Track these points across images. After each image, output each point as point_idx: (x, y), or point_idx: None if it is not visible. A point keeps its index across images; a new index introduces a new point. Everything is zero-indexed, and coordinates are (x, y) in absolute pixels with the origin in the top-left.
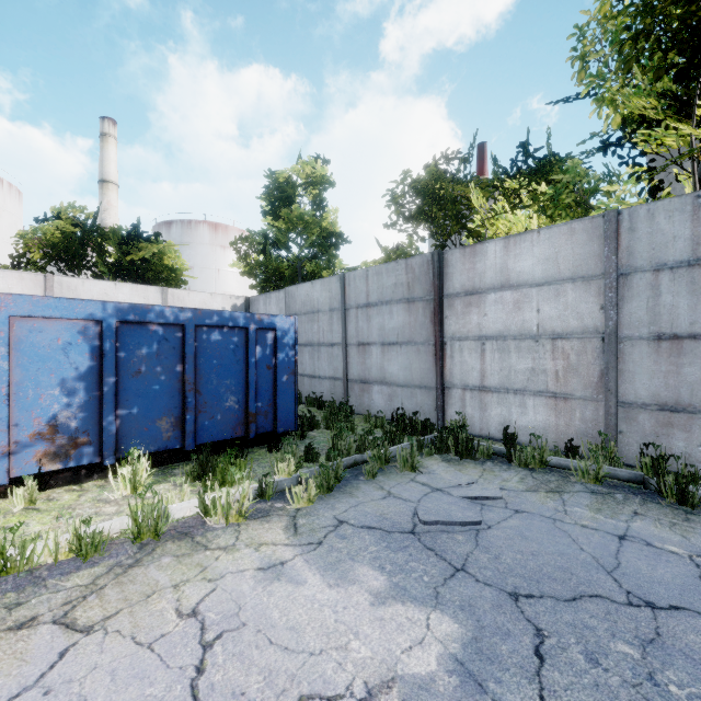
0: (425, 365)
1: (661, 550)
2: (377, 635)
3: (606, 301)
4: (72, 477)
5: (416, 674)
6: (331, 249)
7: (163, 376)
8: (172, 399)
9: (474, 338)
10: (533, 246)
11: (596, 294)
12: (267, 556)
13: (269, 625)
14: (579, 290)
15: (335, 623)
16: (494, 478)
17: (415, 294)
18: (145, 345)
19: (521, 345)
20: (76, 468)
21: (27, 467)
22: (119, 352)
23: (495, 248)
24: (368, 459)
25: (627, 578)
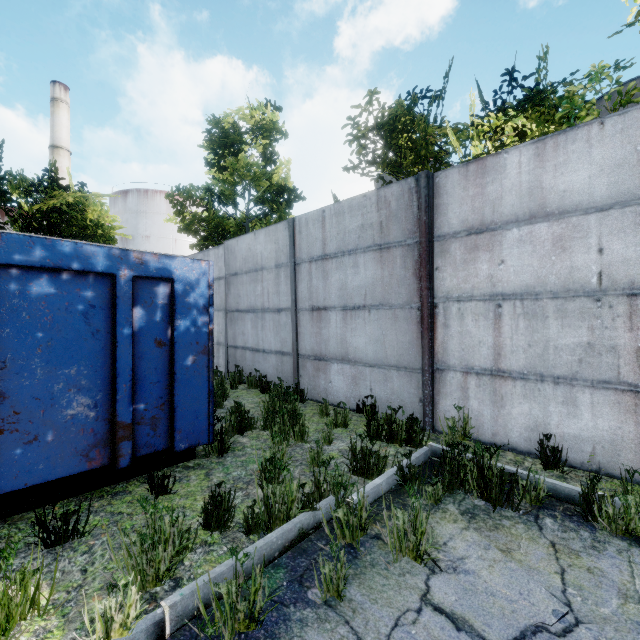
0: (405, 337)
1: None
2: None
3: None
4: None
5: None
6: (282, 205)
7: None
8: None
9: (483, 298)
10: (592, 147)
11: None
12: None
13: None
14: None
15: None
16: (595, 583)
17: (391, 237)
18: None
19: (568, 307)
20: None
21: None
22: None
23: (519, 158)
24: (326, 530)
25: None
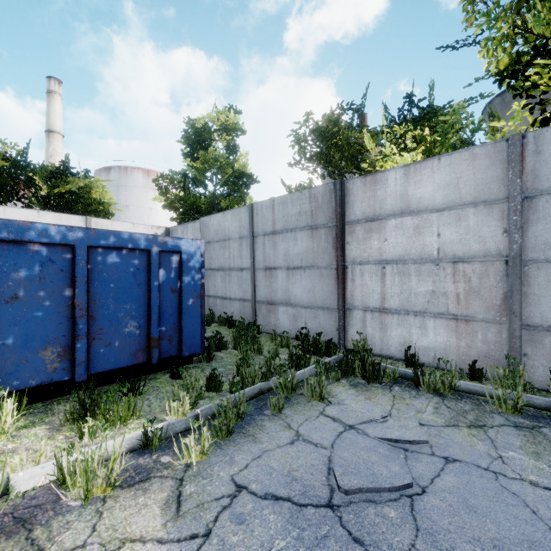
0: (327, 287)
1: None
2: None
3: (510, 224)
4: None
5: None
6: (242, 187)
7: (48, 301)
8: (59, 326)
9: (375, 263)
10: (434, 173)
11: (499, 217)
12: None
13: None
14: (481, 214)
15: None
16: (407, 408)
17: (318, 221)
18: (23, 267)
19: (422, 269)
20: None
21: None
22: None
23: (395, 175)
24: (274, 388)
25: None
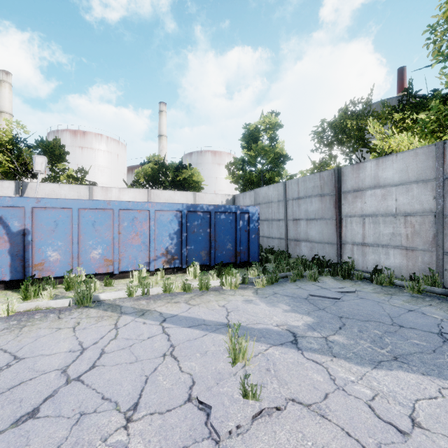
0: (330, 231)
1: (427, 315)
2: (283, 317)
3: (436, 194)
4: (172, 271)
5: (293, 325)
6: (280, 164)
7: (202, 233)
8: (206, 243)
9: (359, 216)
10: (393, 163)
11: (430, 190)
12: (246, 298)
13: (247, 311)
14: (421, 188)
15: (269, 313)
16: (358, 287)
17: (325, 191)
18: (196, 220)
19: (386, 220)
20: (173, 268)
21: (159, 265)
22: (187, 223)
23: (371, 165)
24: (292, 274)
25: (398, 320)
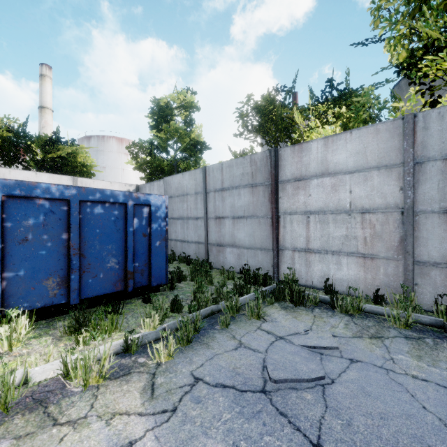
0: (264, 233)
1: None
2: None
3: (405, 184)
4: None
5: None
6: (197, 152)
7: (50, 243)
8: (58, 262)
9: (301, 213)
10: (347, 143)
11: (396, 178)
12: (116, 434)
13: None
14: (383, 176)
15: None
16: (324, 324)
17: (257, 180)
18: (31, 216)
19: (337, 218)
20: None
21: None
22: (6, 222)
23: (317, 145)
24: (222, 309)
25: None
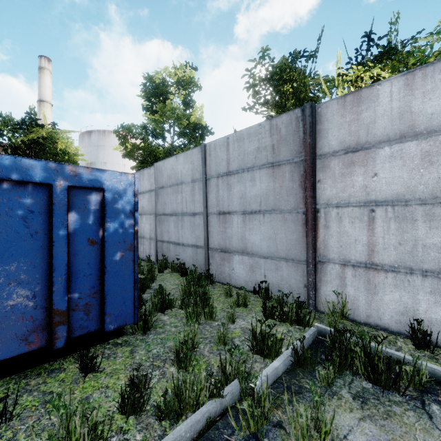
0: (292, 235)
1: None
2: None
3: None
4: None
5: None
6: (198, 137)
7: None
8: None
9: (359, 204)
10: None
11: None
12: None
13: None
14: None
15: None
16: None
17: (281, 156)
18: None
19: (435, 211)
20: None
21: None
22: None
23: (391, 88)
24: (232, 422)
25: None
